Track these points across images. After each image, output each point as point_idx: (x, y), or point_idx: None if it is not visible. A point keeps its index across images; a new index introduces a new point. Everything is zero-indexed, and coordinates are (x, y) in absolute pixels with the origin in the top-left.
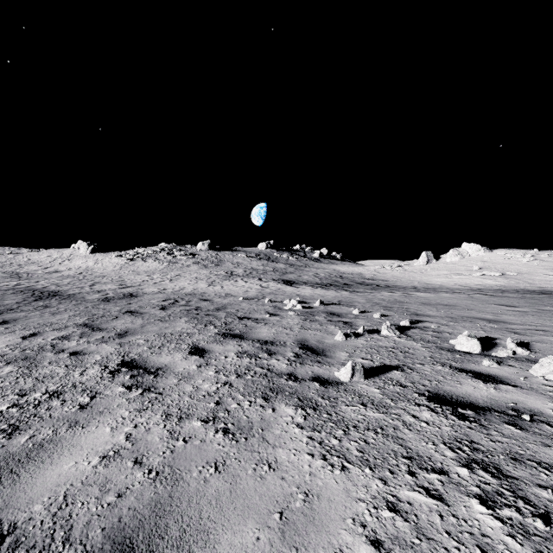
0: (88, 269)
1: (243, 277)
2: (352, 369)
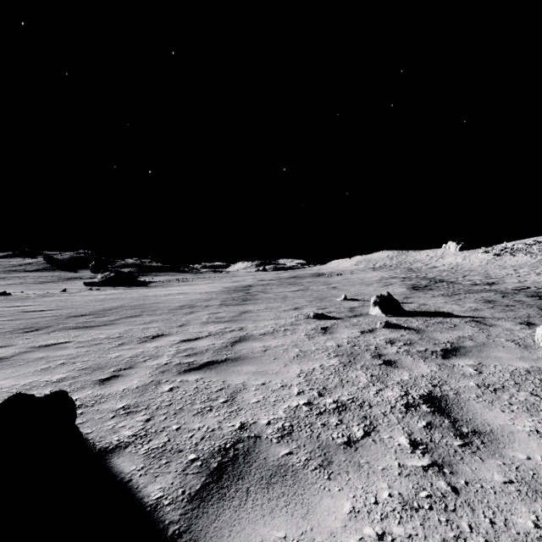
0: (457, 264)
1: None
2: None
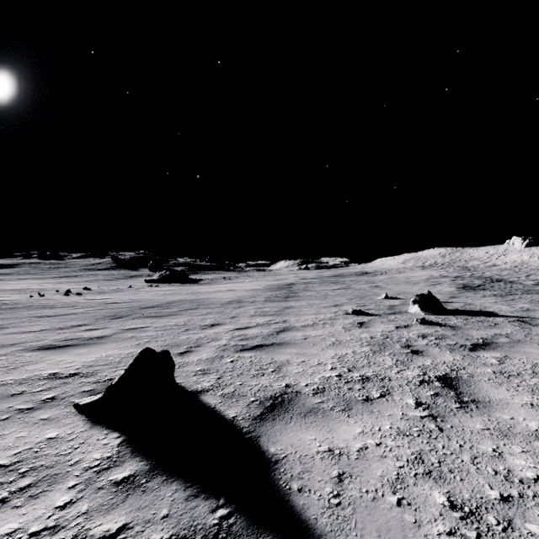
0: (523, 262)
1: None
2: None
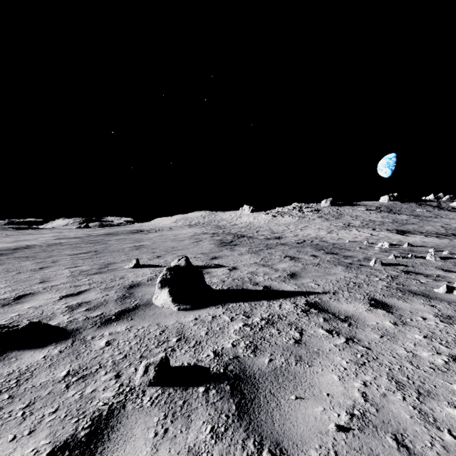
0: (250, 223)
1: (357, 228)
2: (374, 261)
